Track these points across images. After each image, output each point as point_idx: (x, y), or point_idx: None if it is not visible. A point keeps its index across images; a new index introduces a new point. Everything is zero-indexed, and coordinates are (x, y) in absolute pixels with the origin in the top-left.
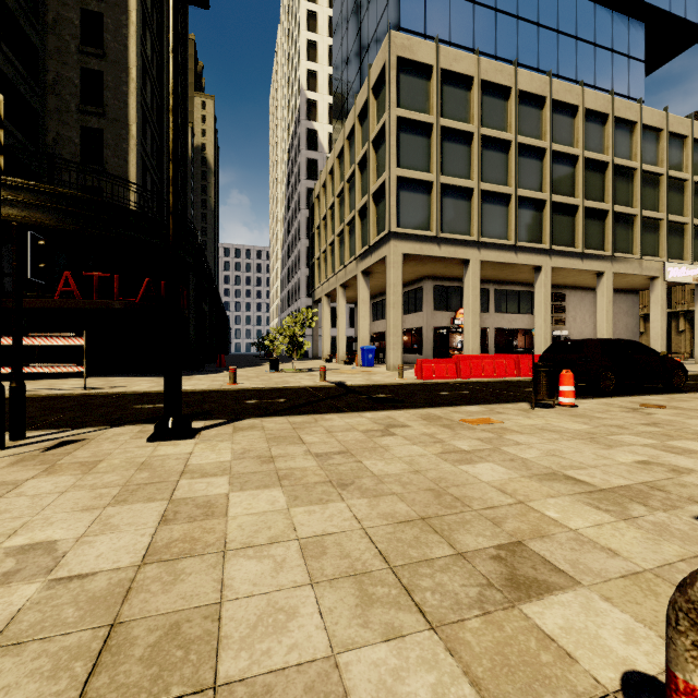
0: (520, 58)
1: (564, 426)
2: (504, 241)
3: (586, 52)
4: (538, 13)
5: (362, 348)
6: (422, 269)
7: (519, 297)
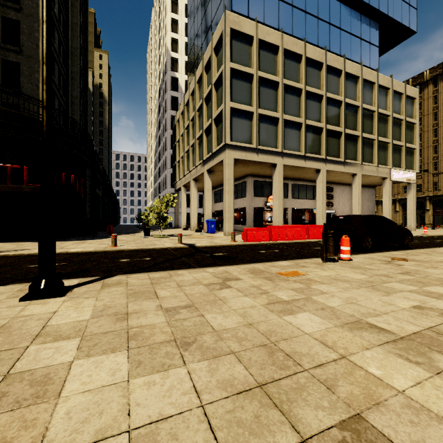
0: (307, 38)
1: (350, 277)
2: (298, 152)
3: (346, 38)
4: (318, 11)
5: (207, 221)
6: (246, 170)
7: (306, 188)
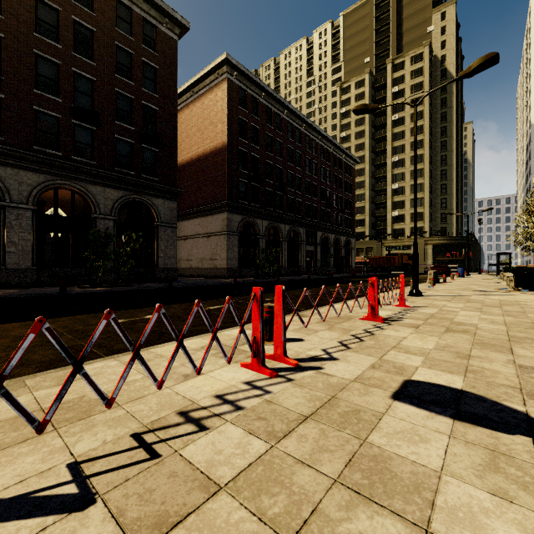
0: None
1: None
2: None
3: None
4: None
5: None
6: None
7: None
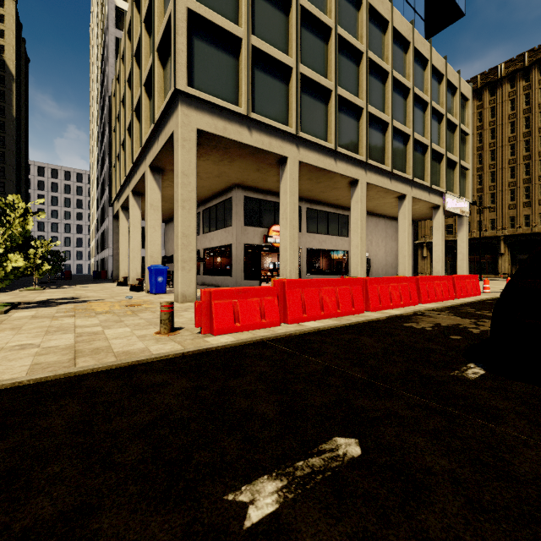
0: None
1: None
2: (324, 142)
3: None
4: None
5: (149, 268)
6: (230, 171)
7: (328, 218)
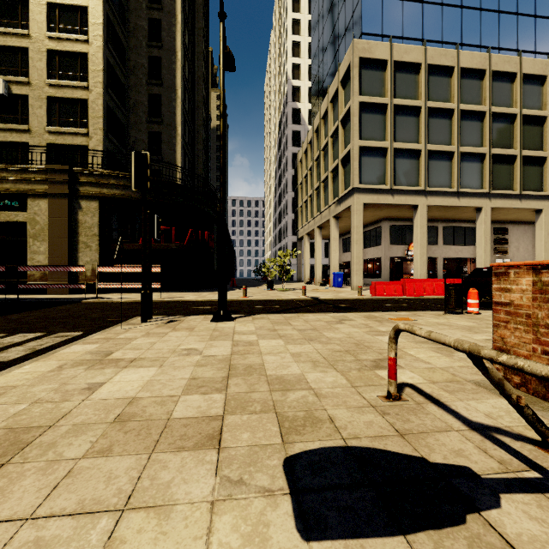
0: (464, 39)
1: (457, 323)
2: (447, 189)
3: (526, 24)
4: None
5: (333, 273)
6: (380, 213)
7: (465, 232)
